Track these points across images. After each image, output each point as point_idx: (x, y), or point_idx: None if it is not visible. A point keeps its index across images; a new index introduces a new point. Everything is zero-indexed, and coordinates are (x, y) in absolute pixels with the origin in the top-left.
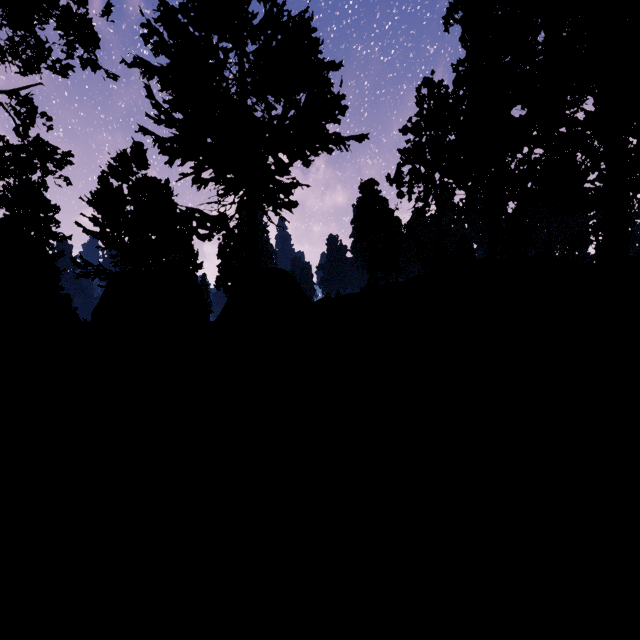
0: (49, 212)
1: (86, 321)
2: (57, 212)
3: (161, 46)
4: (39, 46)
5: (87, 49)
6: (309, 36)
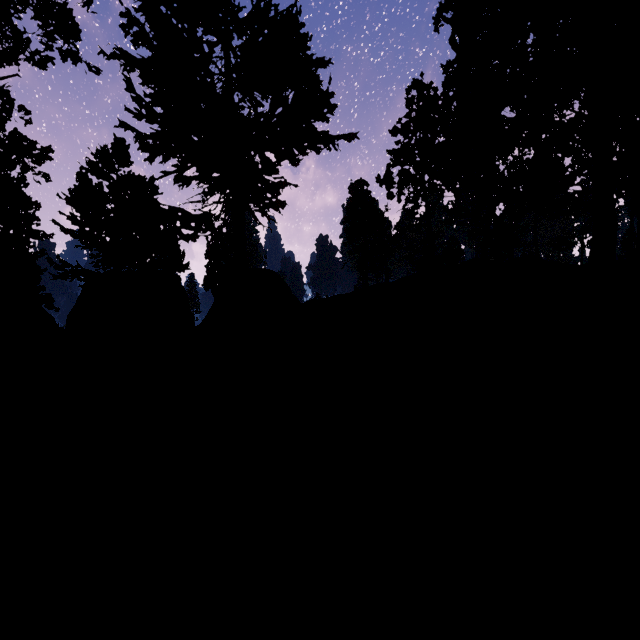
0: (29, 209)
1: (58, 327)
2: (38, 209)
3: (142, 37)
4: (16, 36)
5: (67, 40)
6: (297, 31)
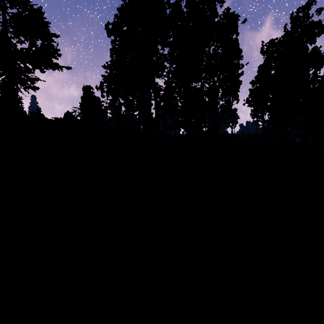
0: None
1: None
2: None
3: None
4: None
5: None
6: (43, 20)
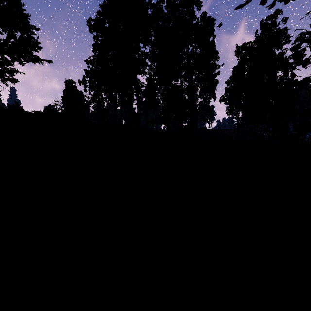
0: None
1: None
2: None
3: None
4: None
5: None
6: (22, 11)
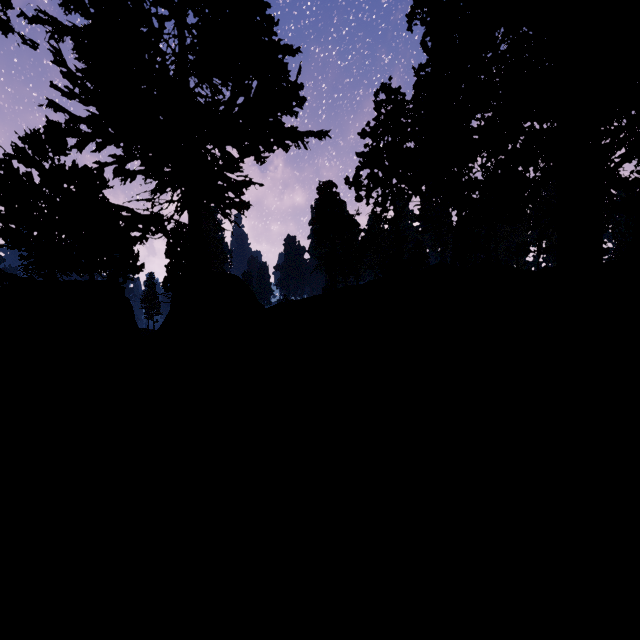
0: None
1: None
2: None
3: (74, 1)
4: None
5: None
6: (262, 12)
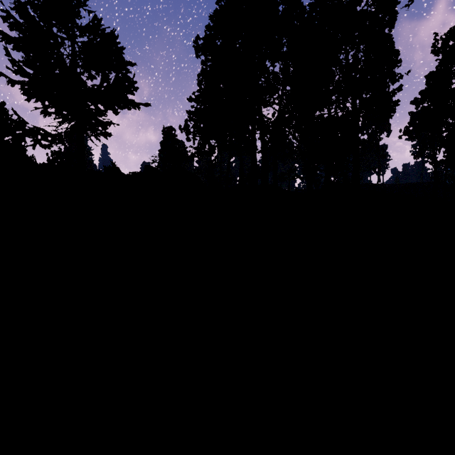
0: None
1: None
2: None
3: (16, 26)
4: None
5: None
6: (116, 45)
